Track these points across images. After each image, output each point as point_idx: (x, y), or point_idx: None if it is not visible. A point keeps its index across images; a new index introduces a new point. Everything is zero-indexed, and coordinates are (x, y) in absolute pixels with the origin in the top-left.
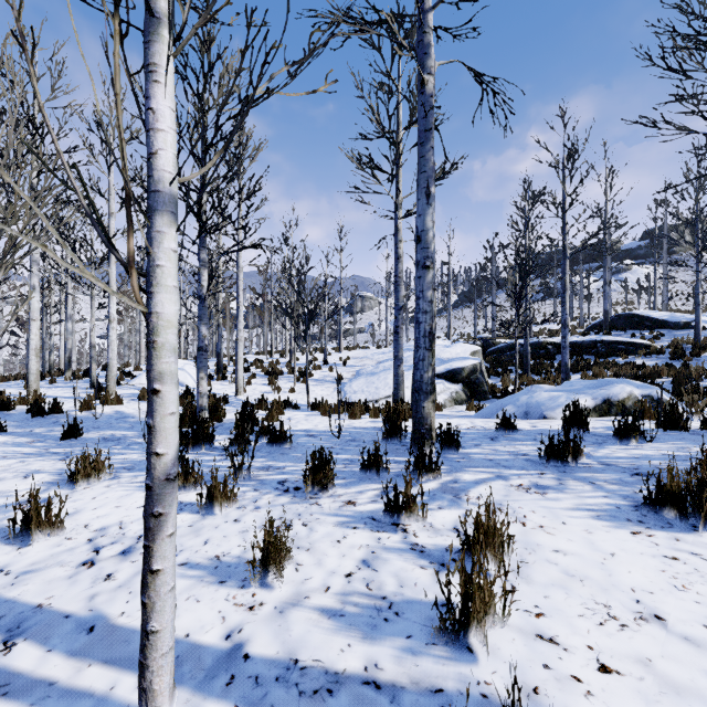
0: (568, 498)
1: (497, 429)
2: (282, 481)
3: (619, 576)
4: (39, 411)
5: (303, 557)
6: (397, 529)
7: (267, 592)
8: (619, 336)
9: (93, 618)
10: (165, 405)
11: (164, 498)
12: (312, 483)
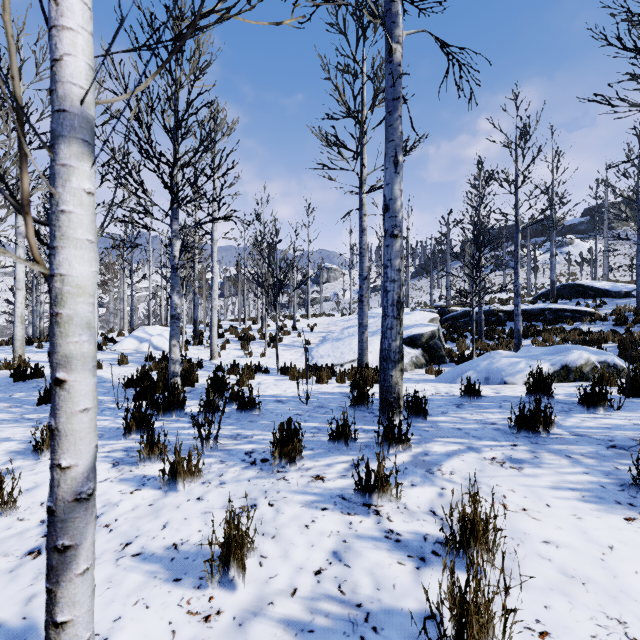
0: (546, 475)
1: (462, 395)
2: (249, 451)
3: (625, 578)
4: (21, 376)
5: (268, 546)
6: (369, 511)
7: (226, 595)
8: (564, 304)
9: (24, 629)
10: (73, 400)
11: (71, 525)
12: (279, 455)
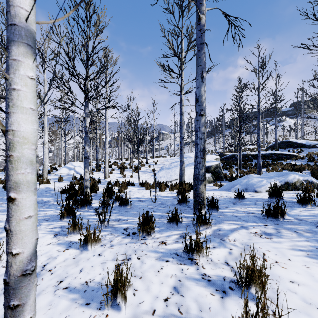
0: (285, 242)
1: (235, 198)
2: (126, 228)
3: None
4: None
5: (137, 283)
6: (191, 263)
7: (115, 314)
8: (282, 151)
9: None
10: (20, 211)
11: (20, 291)
12: (142, 231)
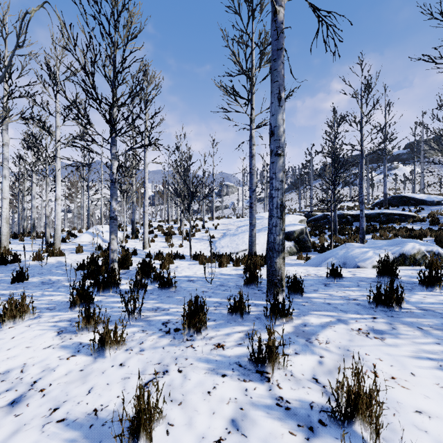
0: (405, 344)
1: (328, 277)
2: (165, 322)
3: None
4: (3, 261)
5: (175, 413)
6: (261, 378)
7: None
8: (394, 210)
9: None
10: None
11: None
12: (188, 326)
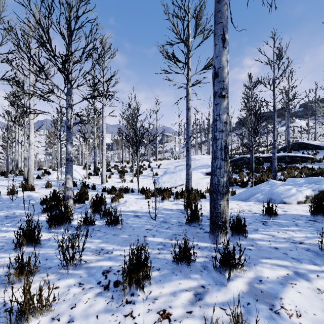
0: None
1: (264, 214)
2: (106, 270)
3: None
4: None
5: None
6: None
7: None
8: (295, 153)
9: None
10: None
11: None
12: (128, 283)
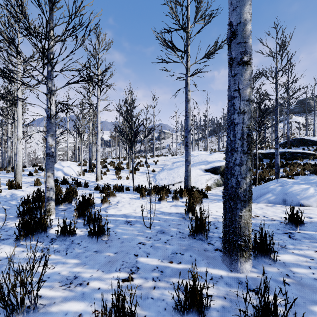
0: None
1: (286, 223)
2: None
3: None
4: None
5: None
6: None
7: None
8: (295, 149)
9: None
10: None
11: None
12: None
